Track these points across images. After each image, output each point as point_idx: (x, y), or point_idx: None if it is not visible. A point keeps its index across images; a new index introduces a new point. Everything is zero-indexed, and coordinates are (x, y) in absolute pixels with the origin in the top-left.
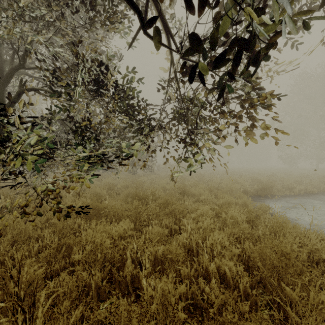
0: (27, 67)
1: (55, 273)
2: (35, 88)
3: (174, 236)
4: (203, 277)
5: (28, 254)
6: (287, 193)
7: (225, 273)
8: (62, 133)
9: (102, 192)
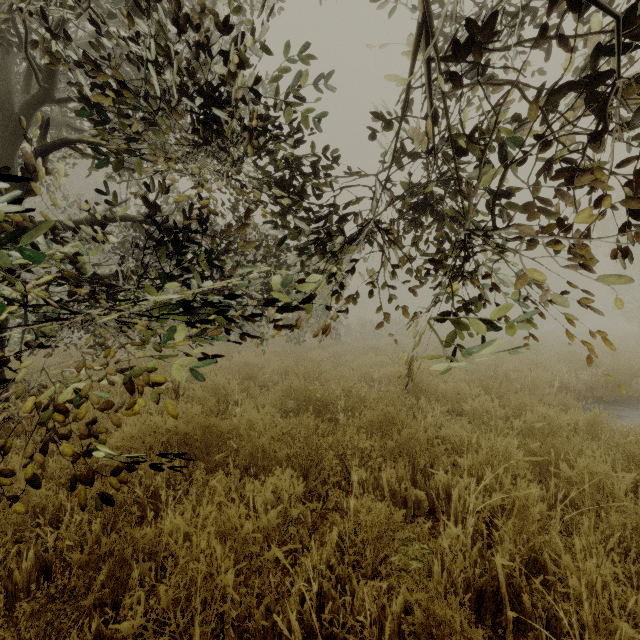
0: (59, 98)
1: None
2: (70, 140)
3: (417, 525)
4: None
5: (3, 585)
6: None
7: None
8: (151, 257)
9: (231, 385)
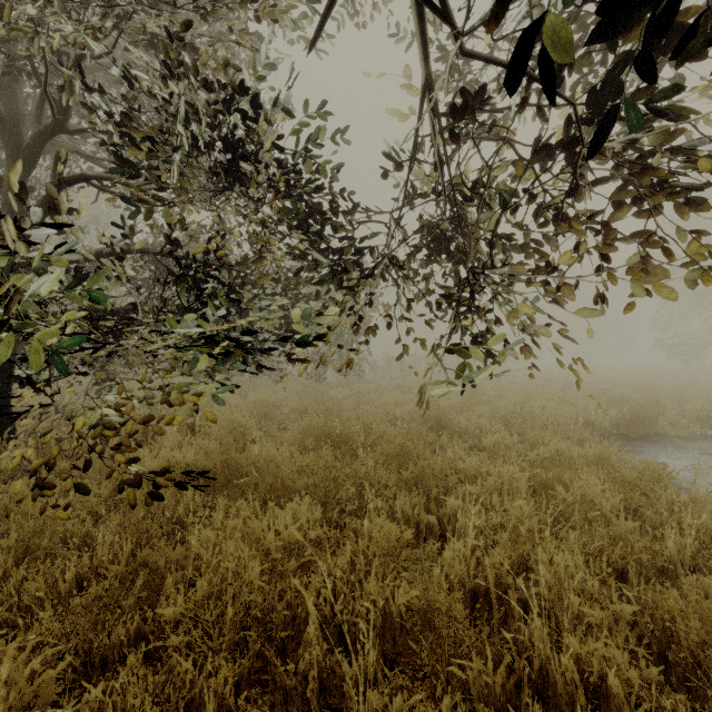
0: (73, 129)
1: (113, 651)
2: (87, 174)
3: (427, 546)
4: (534, 692)
5: (49, 592)
6: (696, 430)
7: (600, 683)
8: (160, 289)
9: (247, 423)
